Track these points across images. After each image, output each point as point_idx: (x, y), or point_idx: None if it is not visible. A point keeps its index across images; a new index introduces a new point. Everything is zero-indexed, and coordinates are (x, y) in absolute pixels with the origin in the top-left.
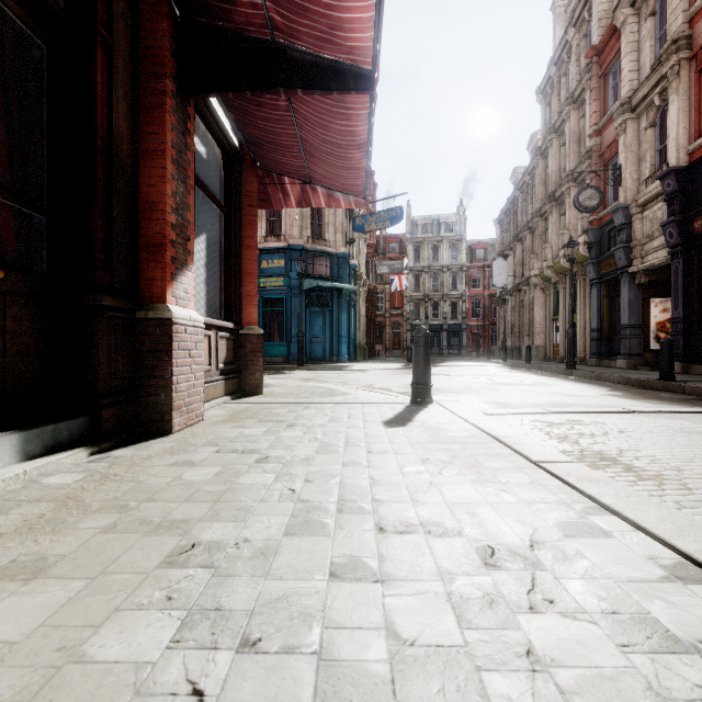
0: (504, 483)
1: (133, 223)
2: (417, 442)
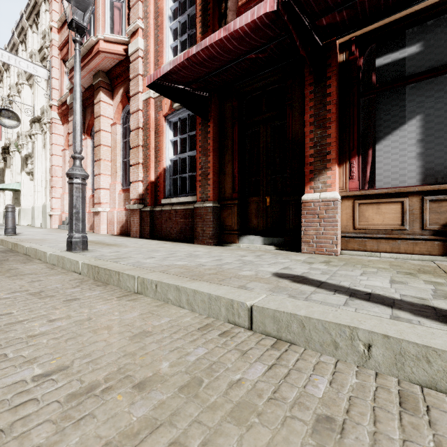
0: (163, 265)
1: (305, 162)
2: (229, 269)
